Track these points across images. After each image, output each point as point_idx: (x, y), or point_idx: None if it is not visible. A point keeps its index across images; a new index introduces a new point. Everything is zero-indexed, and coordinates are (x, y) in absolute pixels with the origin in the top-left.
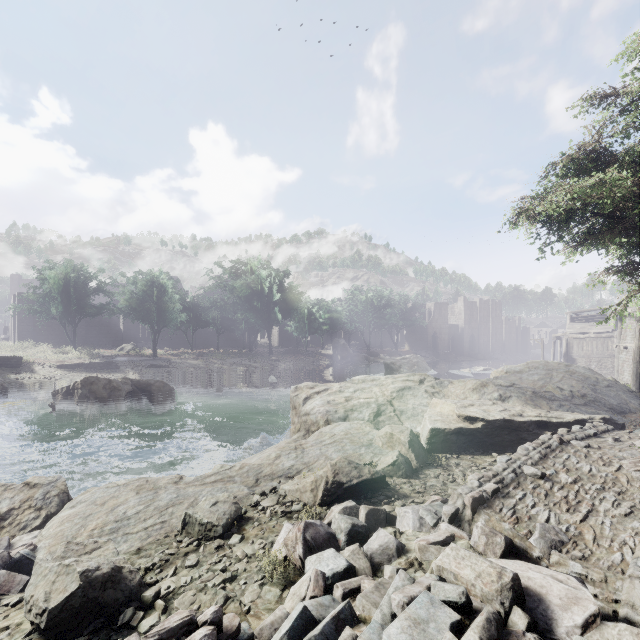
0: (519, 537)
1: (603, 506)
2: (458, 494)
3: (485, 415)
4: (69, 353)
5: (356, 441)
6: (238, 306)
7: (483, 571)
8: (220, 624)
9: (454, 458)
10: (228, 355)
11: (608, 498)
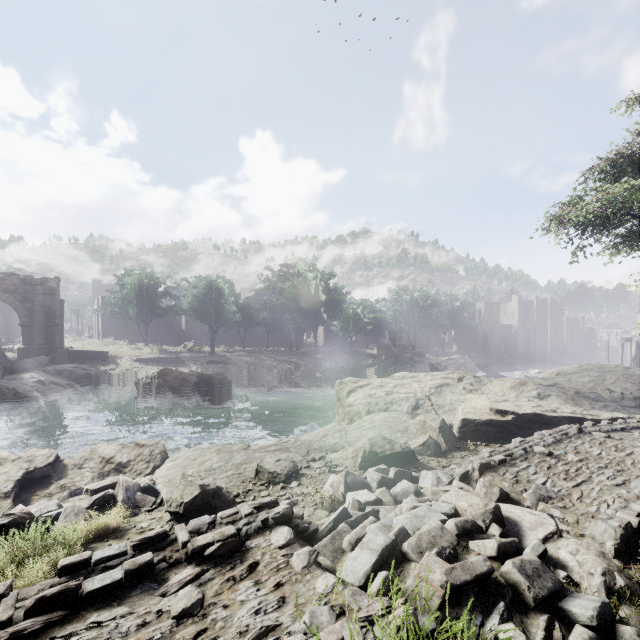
0: (515, 492)
1: (598, 478)
2: (469, 461)
3: (516, 409)
4: (143, 349)
5: (393, 427)
6: (286, 307)
7: (474, 503)
8: (292, 510)
9: (483, 445)
10: (277, 353)
11: (606, 473)
